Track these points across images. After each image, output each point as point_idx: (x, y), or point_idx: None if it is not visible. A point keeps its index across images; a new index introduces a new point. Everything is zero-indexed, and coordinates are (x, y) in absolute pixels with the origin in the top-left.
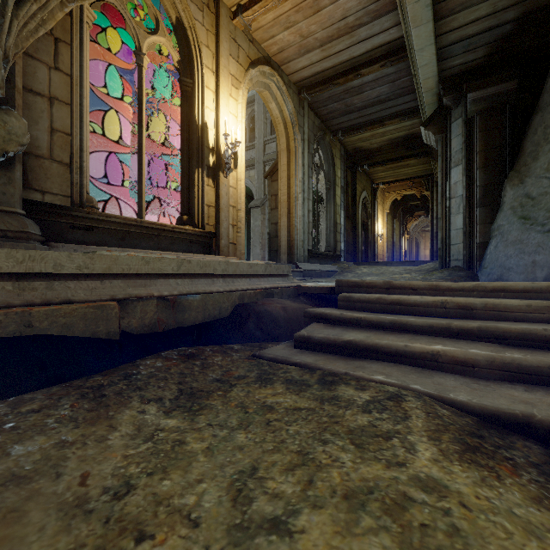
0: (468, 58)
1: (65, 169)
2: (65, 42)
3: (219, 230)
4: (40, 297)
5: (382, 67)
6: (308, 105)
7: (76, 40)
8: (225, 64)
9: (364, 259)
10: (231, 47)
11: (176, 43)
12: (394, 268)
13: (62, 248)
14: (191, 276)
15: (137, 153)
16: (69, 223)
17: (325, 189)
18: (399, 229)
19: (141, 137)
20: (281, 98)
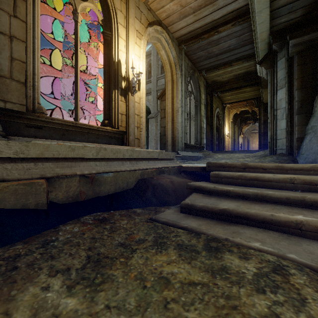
0: (290, 17)
1: (21, 86)
2: None
3: (128, 130)
4: None
5: (233, 26)
6: (185, 53)
7: None
8: (132, 23)
9: (217, 149)
10: (136, 12)
11: (100, 8)
12: (238, 154)
13: (18, 140)
14: (106, 159)
15: (74, 78)
16: (24, 123)
17: (194, 106)
18: (237, 131)
19: (76, 68)
20: (168, 47)
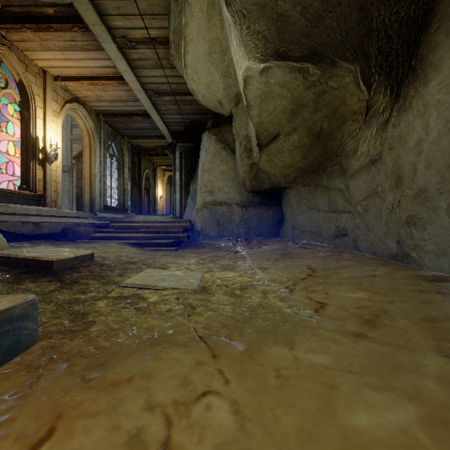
0: (178, 128)
1: None
2: None
3: (46, 194)
4: None
5: (143, 118)
6: (104, 121)
7: None
8: (50, 105)
9: (148, 212)
10: (53, 95)
11: (18, 91)
12: (157, 217)
13: None
14: (42, 216)
15: None
16: None
17: (117, 168)
18: None
19: None
20: (85, 119)
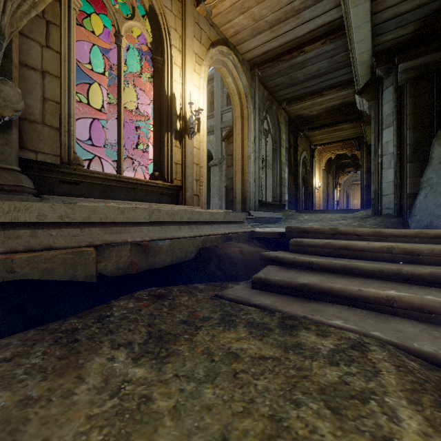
0: (400, 34)
1: (55, 132)
2: (55, 24)
3: (185, 184)
4: (24, 245)
5: (323, 44)
6: (259, 79)
7: (65, 23)
8: (190, 45)
9: (304, 208)
10: (195, 30)
11: (149, 27)
12: (331, 215)
13: (52, 200)
14: (161, 223)
15: (116, 119)
16: (58, 178)
17: (272, 150)
18: (332, 183)
19: (120, 105)
20: (236, 73)
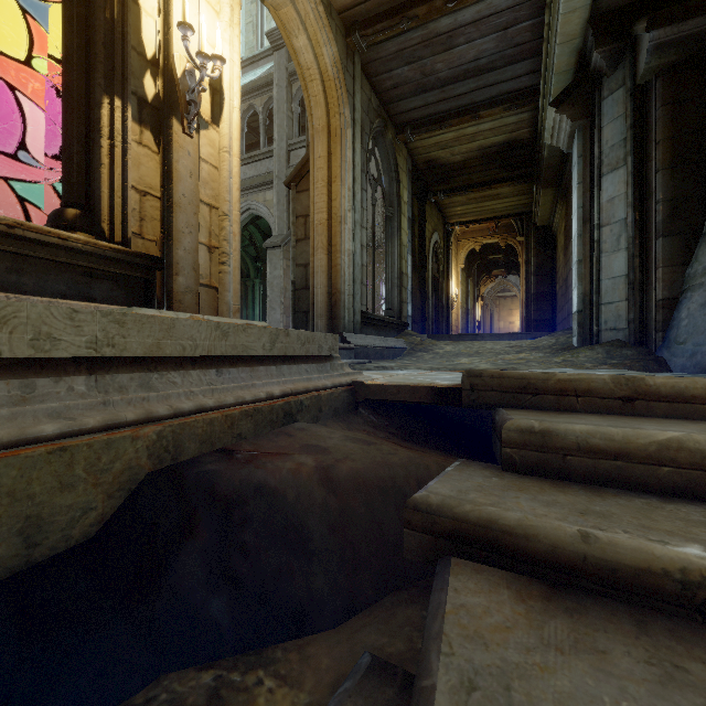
0: None
1: None
2: None
3: (171, 253)
4: None
5: None
6: (362, 66)
7: None
8: None
9: (435, 332)
10: None
11: None
12: (493, 344)
13: None
14: None
15: None
16: None
17: (384, 218)
18: (473, 293)
19: None
20: (315, 28)
